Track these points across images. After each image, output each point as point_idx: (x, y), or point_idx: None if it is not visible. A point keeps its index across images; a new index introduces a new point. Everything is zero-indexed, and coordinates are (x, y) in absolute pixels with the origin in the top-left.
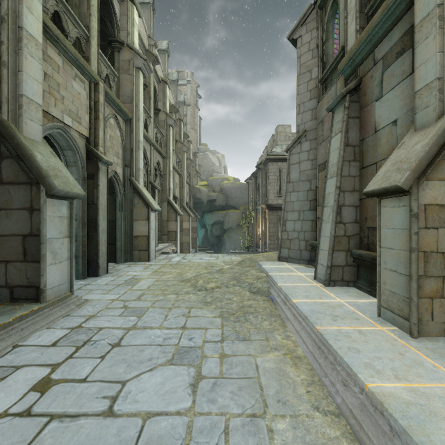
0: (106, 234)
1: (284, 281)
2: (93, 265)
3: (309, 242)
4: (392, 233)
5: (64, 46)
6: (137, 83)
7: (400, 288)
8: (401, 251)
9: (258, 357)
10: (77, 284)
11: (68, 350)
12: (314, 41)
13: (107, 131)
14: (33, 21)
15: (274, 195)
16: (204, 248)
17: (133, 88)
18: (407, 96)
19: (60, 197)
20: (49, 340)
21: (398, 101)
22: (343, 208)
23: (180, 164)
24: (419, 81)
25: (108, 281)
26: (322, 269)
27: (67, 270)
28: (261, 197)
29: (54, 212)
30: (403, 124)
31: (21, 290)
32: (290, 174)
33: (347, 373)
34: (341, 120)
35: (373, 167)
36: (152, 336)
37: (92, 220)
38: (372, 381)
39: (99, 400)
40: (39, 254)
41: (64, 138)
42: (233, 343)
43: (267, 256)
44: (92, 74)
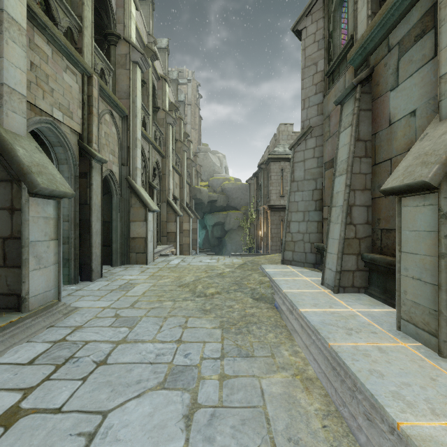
0: (100, 236)
1: (289, 286)
2: (86, 269)
3: (314, 244)
4: (415, 236)
5: (53, 34)
6: (134, 78)
7: (425, 299)
8: (427, 256)
9: (263, 378)
10: (68, 290)
11: (46, 370)
12: (320, 32)
13: (102, 127)
14: (15, 4)
15: (276, 196)
16: (204, 250)
17: (130, 83)
18: (428, 83)
19: (45, 195)
20: (26, 356)
21: (417, 90)
22: (353, 209)
23: (180, 164)
24: (445, 64)
25: (102, 286)
26: (330, 274)
27: (53, 276)
28: (262, 198)
29: (38, 212)
30: (423, 115)
31: (0, 299)
32: (294, 173)
33: (371, 404)
34: (351, 113)
35: (387, 164)
36: (143, 351)
37: (85, 221)
38: (404, 418)
39: (72, 438)
40: (21, 258)
41: (54, 133)
42: (235, 360)
43: (270, 259)
44: (85, 67)
